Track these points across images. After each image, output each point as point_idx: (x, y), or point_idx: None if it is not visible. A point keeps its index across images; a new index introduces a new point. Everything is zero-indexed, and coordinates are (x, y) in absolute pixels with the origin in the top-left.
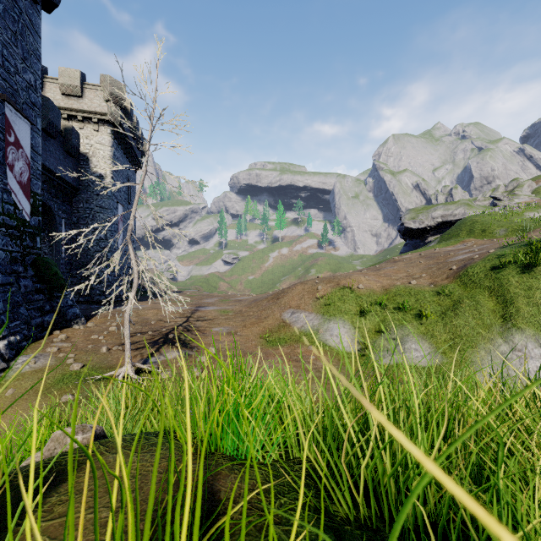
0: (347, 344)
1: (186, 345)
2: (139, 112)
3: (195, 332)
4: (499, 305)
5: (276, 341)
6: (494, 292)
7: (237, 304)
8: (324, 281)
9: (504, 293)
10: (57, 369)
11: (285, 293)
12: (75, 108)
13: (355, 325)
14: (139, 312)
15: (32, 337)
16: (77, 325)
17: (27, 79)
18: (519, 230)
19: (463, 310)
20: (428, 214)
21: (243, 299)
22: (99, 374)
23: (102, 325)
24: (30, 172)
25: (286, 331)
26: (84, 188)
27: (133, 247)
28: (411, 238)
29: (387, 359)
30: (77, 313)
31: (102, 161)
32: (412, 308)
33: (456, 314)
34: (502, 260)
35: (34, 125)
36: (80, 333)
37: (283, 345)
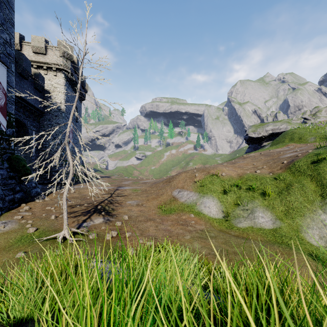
0: (215, 213)
1: (108, 213)
2: (74, 55)
3: (115, 204)
4: (318, 187)
5: (169, 211)
6: (314, 179)
7: (144, 185)
8: (199, 171)
9: (321, 179)
10: (19, 232)
11: (174, 178)
12: (42, 61)
13: (220, 200)
14: (80, 190)
15: (6, 208)
16: (38, 199)
17: (4, 38)
18: (323, 138)
19: (294, 190)
20: (263, 128)
21: (147, 182)
22: (46, 235)
23: (55, 199)
24: (6, 99)
25: (175, 204)
26: (48, 112)
27: (80, 149)
28: (252, 143)
29: (243, 223)
30: (38, 191)
31: (59, 94)
32: (258, 189)
33: (288, 193)
34: (319, 157)
35: (9, 68)
36: (39, 205)
37: (173, 213)
